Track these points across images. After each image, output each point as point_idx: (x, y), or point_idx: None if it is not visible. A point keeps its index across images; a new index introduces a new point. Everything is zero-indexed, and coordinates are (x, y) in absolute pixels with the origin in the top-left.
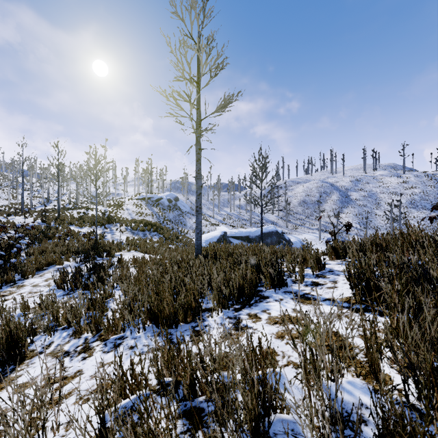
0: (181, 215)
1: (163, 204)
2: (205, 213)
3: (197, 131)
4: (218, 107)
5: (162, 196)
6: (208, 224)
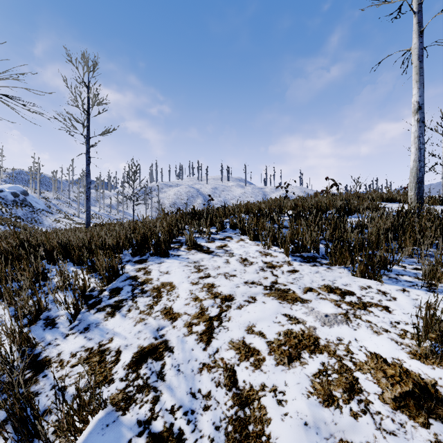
0: (34, 212)
1: (4, 199)
2: (67, 212)
3: (87, 144)
4: (104, 132)
5: (3, 188)
6: (72, 223)
